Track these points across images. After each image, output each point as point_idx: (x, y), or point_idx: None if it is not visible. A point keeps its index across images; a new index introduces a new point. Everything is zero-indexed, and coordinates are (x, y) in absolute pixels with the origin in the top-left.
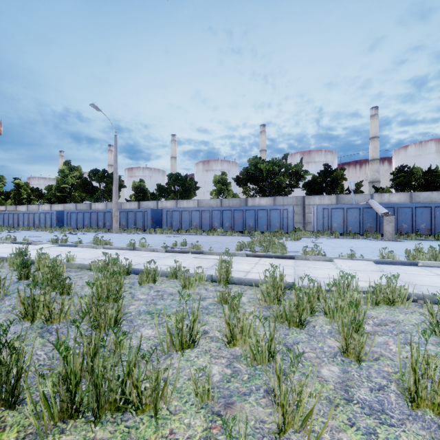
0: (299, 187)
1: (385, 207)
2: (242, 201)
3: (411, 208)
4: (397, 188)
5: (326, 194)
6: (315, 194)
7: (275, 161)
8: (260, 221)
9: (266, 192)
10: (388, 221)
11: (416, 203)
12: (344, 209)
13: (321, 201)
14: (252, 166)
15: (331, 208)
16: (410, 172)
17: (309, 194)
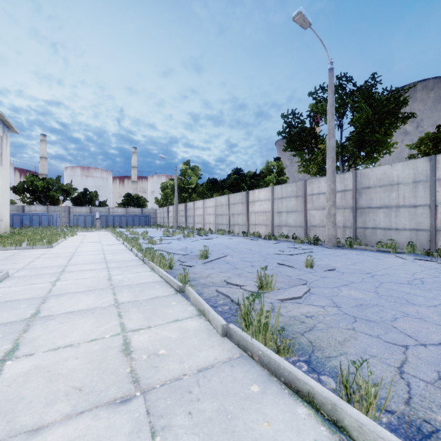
0: (69, 200)
1: (103, 215)
2: (19, 207)
3: (113, 216)
4: (125, 205)
5: (85, 206)
6: (78, 206)
7: (50, 181)
8: (35, 222)
9: (44, 200)
10: (98, 221)
11: (115, 214)
12: (84, 216)
13: (81, 210)
14: (29, 182)
15: (78, 215)
16: (133, 197)
17: (75, 205)
